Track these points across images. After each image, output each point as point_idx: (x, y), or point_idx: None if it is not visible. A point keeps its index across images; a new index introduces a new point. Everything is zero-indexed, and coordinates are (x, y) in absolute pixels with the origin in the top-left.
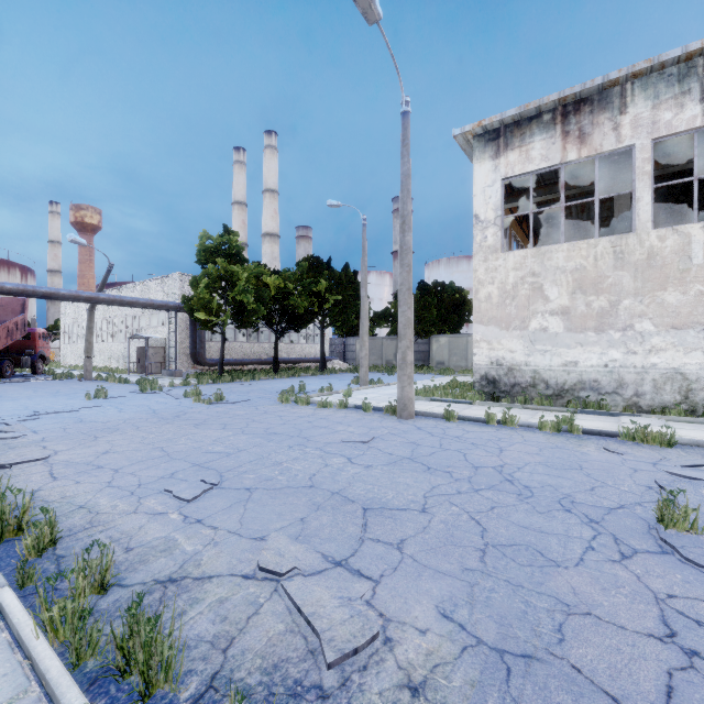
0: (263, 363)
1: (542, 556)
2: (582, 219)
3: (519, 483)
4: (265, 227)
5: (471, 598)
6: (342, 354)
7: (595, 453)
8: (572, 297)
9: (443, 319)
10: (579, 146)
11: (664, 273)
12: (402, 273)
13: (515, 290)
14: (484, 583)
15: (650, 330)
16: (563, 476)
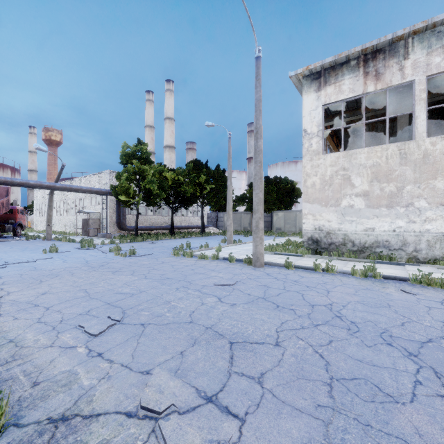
0: (164, 229)
1: (380, 390)
2: (372, 135)
3: (347, 319)
4: (166, 141)
5: (328, 441)
6: (215, 223)
7: (396, 294)
8: (371, 184)
9: (280, 200)
10: (375, 82)
11: (435, 167)
12: (255, 167)
13: (331, 180)
14: (336, 422)
15: (425, 206)
16: (378, 313)
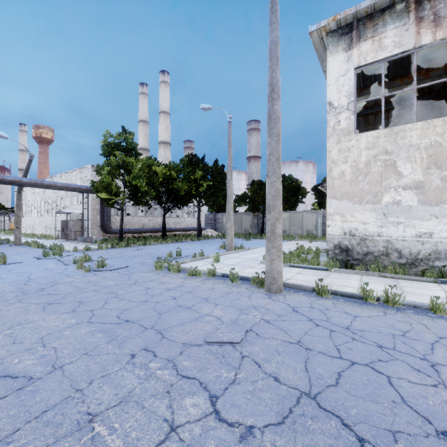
0: (156, 231)
1: None
2: (395, 122)
3: None
4: (160, 137)
5: None
6: (213, 225)
7: None
8: (426, 172)
9: (285, 200)
10: (433, 30)
11: None
12: (270, 142)
13: (367, 168)
14: None
15: None
16: None
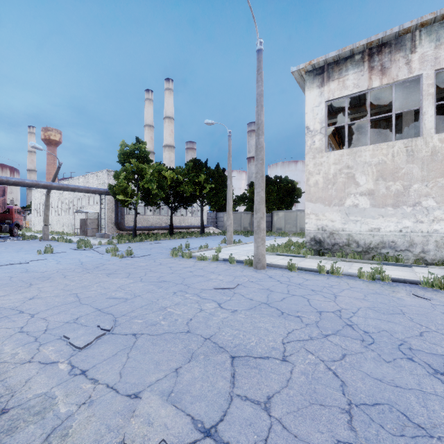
0: (163, 229)
1: (409, 420)
2: (374, 133)
3: (359, 328)
4: (165, 141)
5: None
6: (215, 223)
7: (408, 299)
8: (376, 183)
9: (281, 200)
10: (381, 77)
11: (443, 165)
12: (257, 165)
13: (335, 178)
14: None
15: (433, 206)
16: (392, 321)
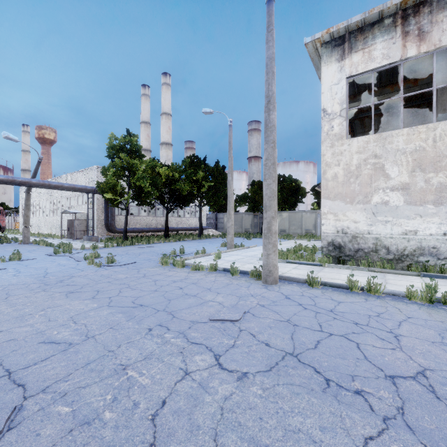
0: (158, 231)
1: None
2: (390, 125)
3: None
4: (162, 138)
5: None
6: (215, 225)
7: None
8: (412, 175)
9: (285, 200)
10: (418, 43)
11: None
12: (267, 149)
13: (358, 170)
14: None
15: None
16: None
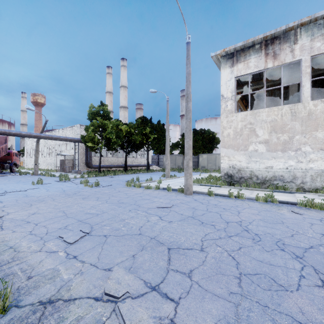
0: (120, 167)
1: (275, 282)
2: (271, 98)
3: (252, 232)
4: (121, 103)
5: (237, 317)
6: (157, 163)
7: (288, 214)
8: (270, 134)
9: (204, 146)
10: (273, 60)
11: (317, 122)
12: (186, 122)
13: (241, 131)
14: (244, 304)
15: (309, 151)
16: (275, 228)
